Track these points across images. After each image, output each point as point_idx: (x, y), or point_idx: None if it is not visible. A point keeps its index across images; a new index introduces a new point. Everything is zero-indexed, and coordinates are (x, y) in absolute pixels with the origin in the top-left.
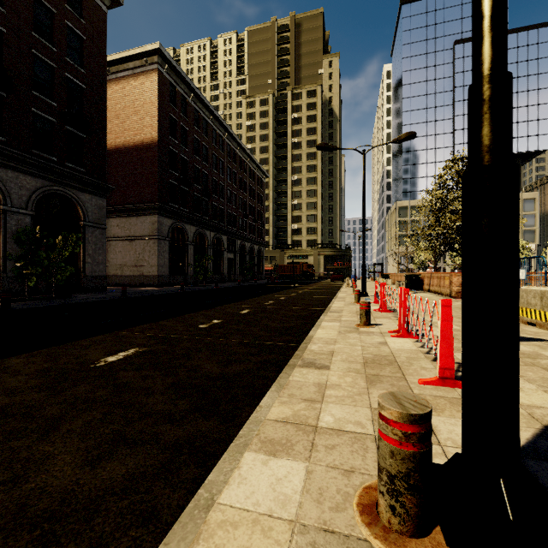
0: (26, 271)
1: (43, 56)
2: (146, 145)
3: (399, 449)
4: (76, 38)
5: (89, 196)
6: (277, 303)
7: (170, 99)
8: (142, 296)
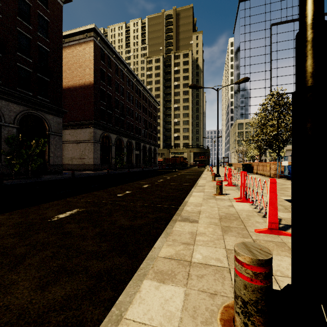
0: (13, 161)
1: (24, 32)
2: (86, 85)
3: (250, 284)
4: (44, 21)
5: (52, 116)
6: (165, 181)
7: (101, 58)
8: (84, 177)
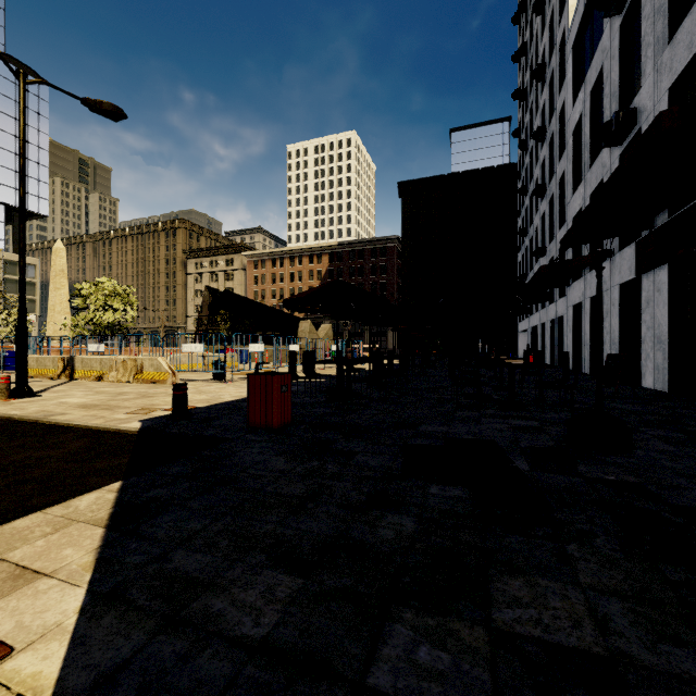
0: None
1: None
2: None
3: (5, 383)
4: None
5: None
6: None
7: None
8: None
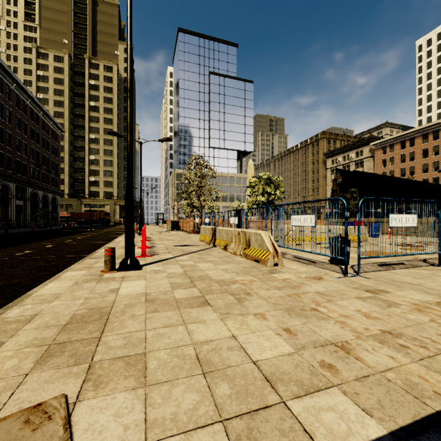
0: None
1: None
2: None
3: (108, 255)
4: None
5: None
6: (75, 241)
7: None
8: None
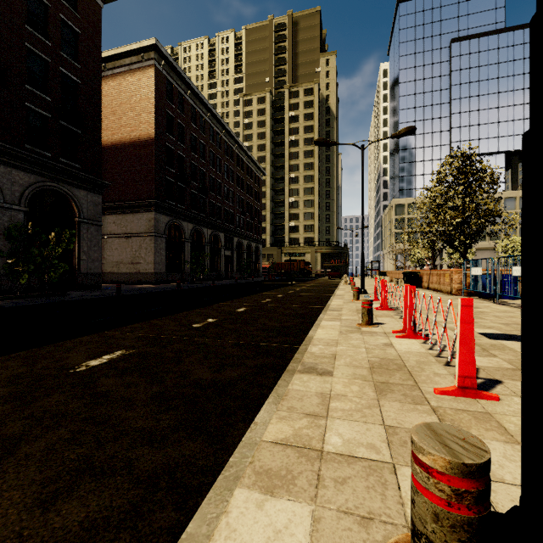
0: (17, 268)
1: (36, 50)
2: (143, 141)
3: (447, 512)
4: (71, 33)
5: (84, 192)
6: (275, 301)
7: (167, 96)
8: (137, 294)
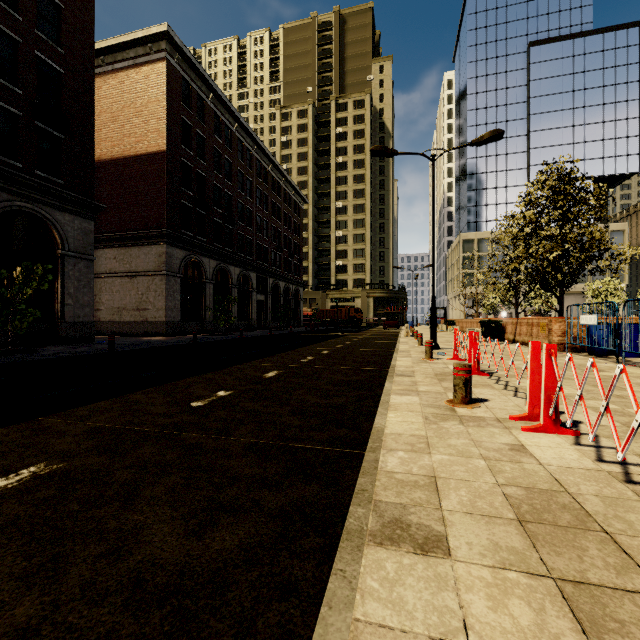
0: None
1: (1, 25)
2: (151, 155)
3: None
4: (51, 7)
5: (70, 217)
6: (319, 360)
7: (183, 99)
8: (137, 349)
